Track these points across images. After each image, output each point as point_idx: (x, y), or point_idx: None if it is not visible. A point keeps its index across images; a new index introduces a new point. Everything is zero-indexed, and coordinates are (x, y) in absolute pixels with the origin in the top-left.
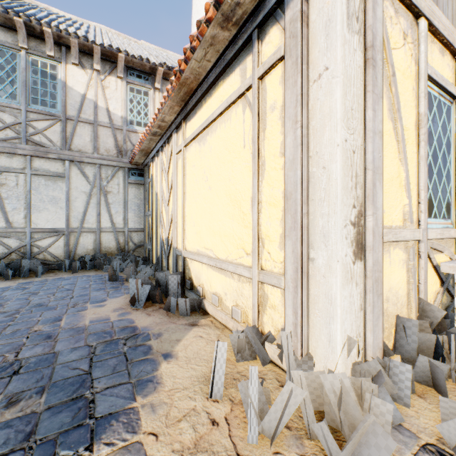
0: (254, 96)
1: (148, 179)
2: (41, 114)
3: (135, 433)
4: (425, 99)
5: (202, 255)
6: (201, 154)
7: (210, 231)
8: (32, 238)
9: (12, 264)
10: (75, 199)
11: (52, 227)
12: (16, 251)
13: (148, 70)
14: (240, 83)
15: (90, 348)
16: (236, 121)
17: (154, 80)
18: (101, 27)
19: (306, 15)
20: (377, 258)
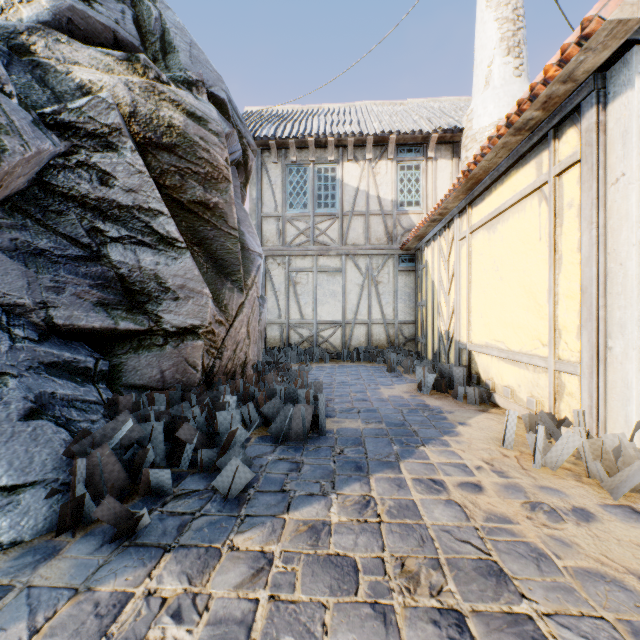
0: (550, 193)
1: (421, 265)
2: (324, 216)
3: (448, 447)
4: None
5: (491, 348)
6: (490, 242)
7: (501, 322)
8: (317, 329)
9: (307, 351)
10: (350, 292)
11: (332, 319)
12: (307, 340)
13: (420, 140)
14: (535, 176)
15: (398, 410)
16: (531, 213)
17: (426, 149)
18: (365, 103)
19: (603, 123)
20: None
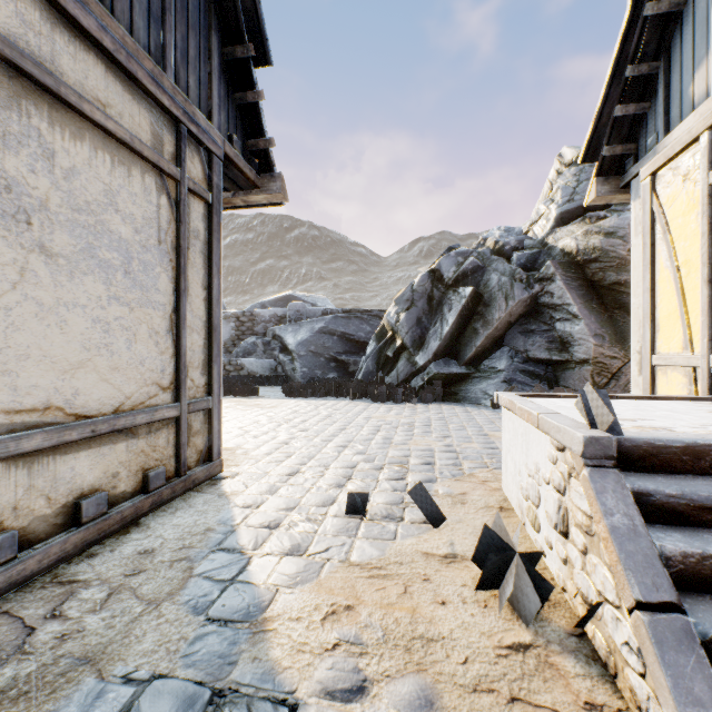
0: None
1: None
2: None
3: None
4: (702, 218)
5: None
6: None
7: None
8: None
9: None
10: None
11: None
12: None
13: None
14: None
15: None
16: None
17: None
18: None
19: None
20: (645, 375)
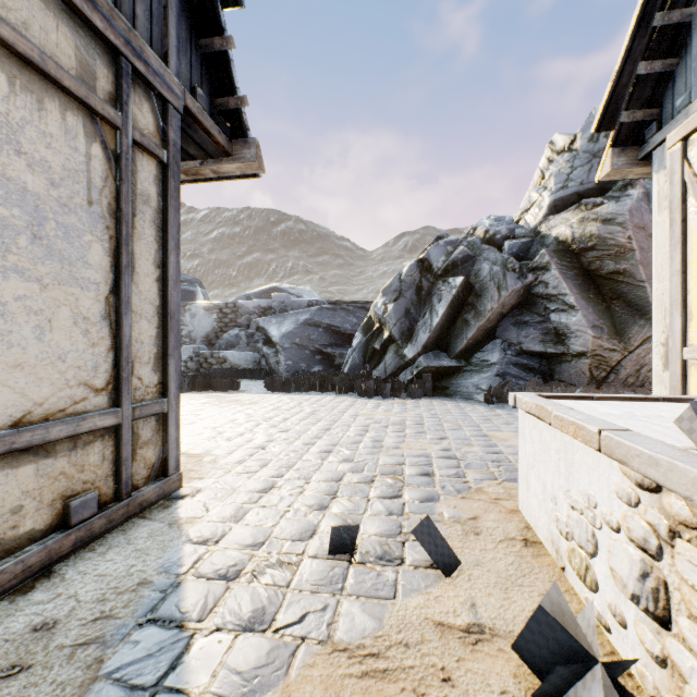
0: None
1: None
2: None
3: None
4: None
5: None
6: None
7: None
8: None
9: None
10: None
11: None
12: None
13: None
14: None
15: None
16: None
17: None
18: None
19: None
20: (674, 370)
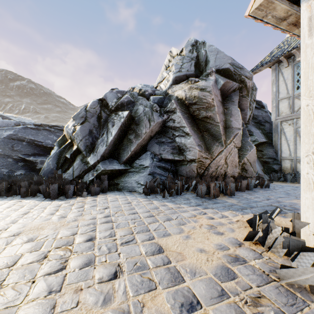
0: None
1: None
2: None
3: (241, 214)
4: None
5: None
6: None
7: None
8: None
9: None
10: None
11: None
12: None
13: None
14: None
15: (269, 205)
16: None
17: None
18: None
19: None
20: None
